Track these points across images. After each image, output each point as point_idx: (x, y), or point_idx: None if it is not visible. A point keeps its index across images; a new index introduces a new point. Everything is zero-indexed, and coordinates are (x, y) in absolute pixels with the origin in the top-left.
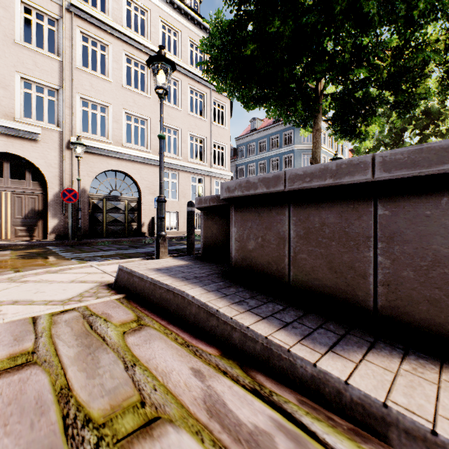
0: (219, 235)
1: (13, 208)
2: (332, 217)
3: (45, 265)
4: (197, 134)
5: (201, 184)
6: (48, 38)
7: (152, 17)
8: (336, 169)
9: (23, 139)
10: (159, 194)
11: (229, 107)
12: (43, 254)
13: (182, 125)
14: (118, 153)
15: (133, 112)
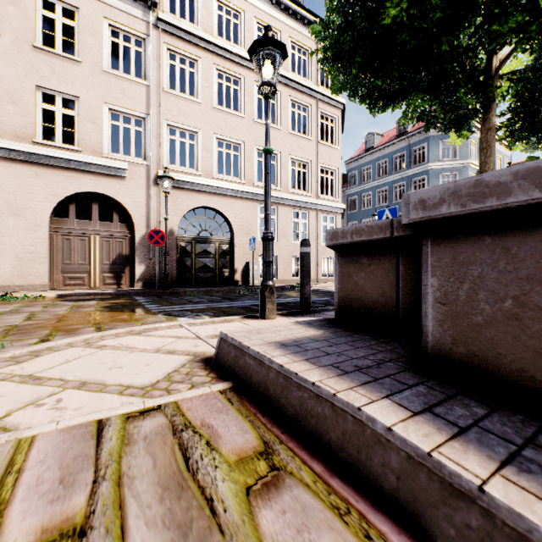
0: (368, 288)
1: (101, 253)
2: None
3: (129, 321)
4: (300, 157)
5: (305, 221)
6: (135, 66)
7: (246, 19)
8: None
9: (111, 176)
10: (265, 230)
11: (340, 120)
12: (128, 305)
13: (282, 148)
14: (208, 187)
15: (225, 137)
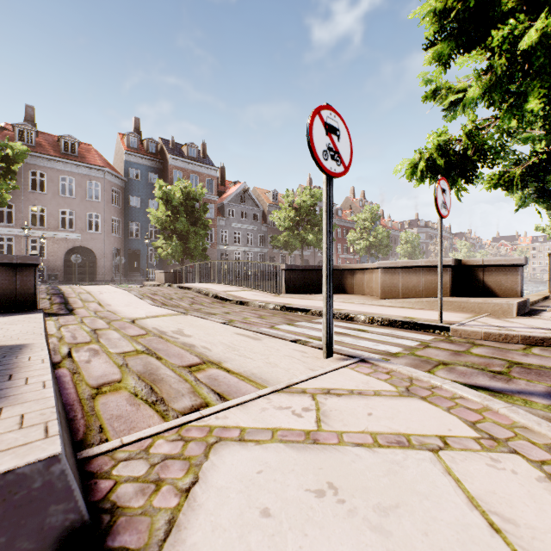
0: None
1: None
2: None
3: None
4: None
5: None
6: None
7: None
8: None
9: None
10: None
11: None
12: None
13: None
14: None
15: None
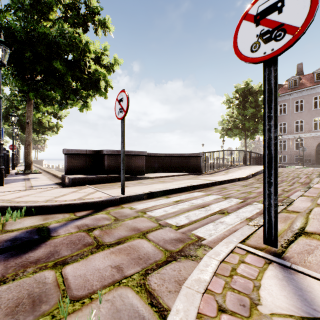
0: (78, 164)
1: None
2: (128, 159)
3: None
4: None
5: None
6: None
7: None
8: (130, 152)
9: None
10: None
11: None
12: None
13: None
14: None
15: None
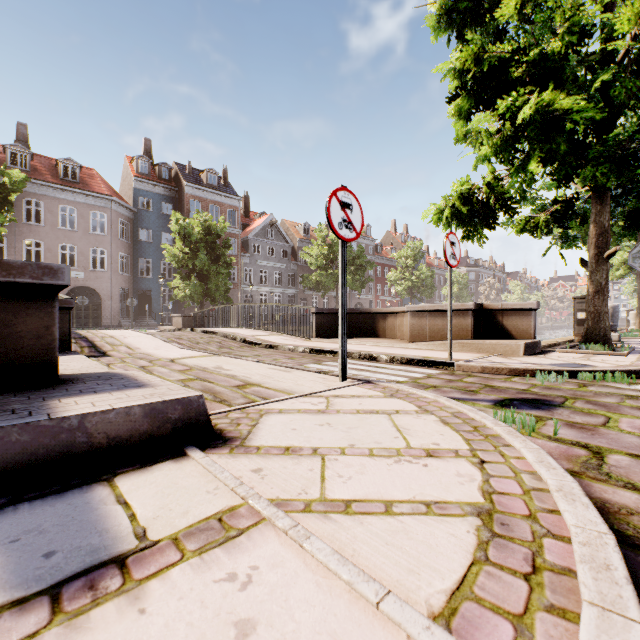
0: None
1: None
2: None
3: None
4: None
5: None
6: None
7: None
8: None
9: None
10: None
11: None
12: None
13: None
14: None
15: None
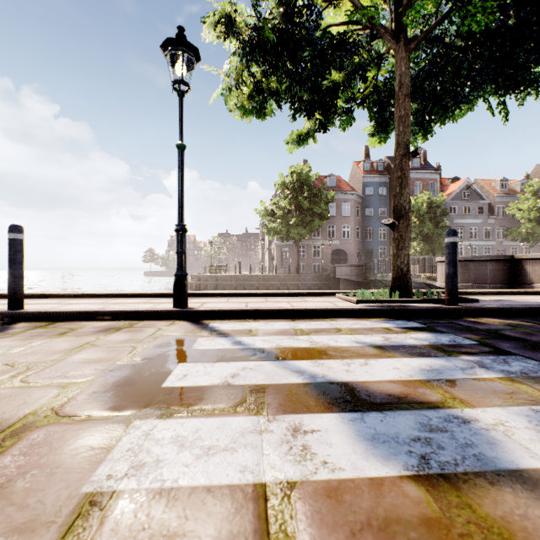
0: None
1: None
2: None
3: None
4: None
5: None
6: None
7: None
8: None
9: None
10: None
11: None
12: None
13: None
14: None
15: None
